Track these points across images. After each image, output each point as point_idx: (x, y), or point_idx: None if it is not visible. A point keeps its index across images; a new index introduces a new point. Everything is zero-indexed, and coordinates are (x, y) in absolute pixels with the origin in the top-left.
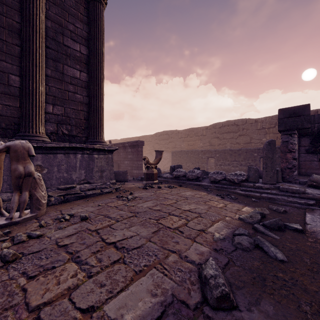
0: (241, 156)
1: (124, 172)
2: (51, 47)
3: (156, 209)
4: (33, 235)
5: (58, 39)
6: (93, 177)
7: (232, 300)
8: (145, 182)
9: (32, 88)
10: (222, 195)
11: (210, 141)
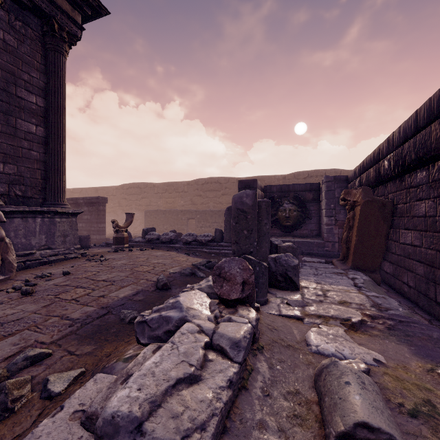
0: (221, 217)
1: (86, 237)
2: (1, 99)
3: (130, 264)
4: (30, 284)
5: (10, 90)
6: (55, 242)
7: (168, 285)
8: (114, 246)
9: None
10: (189, 253)
11: (192, 199)
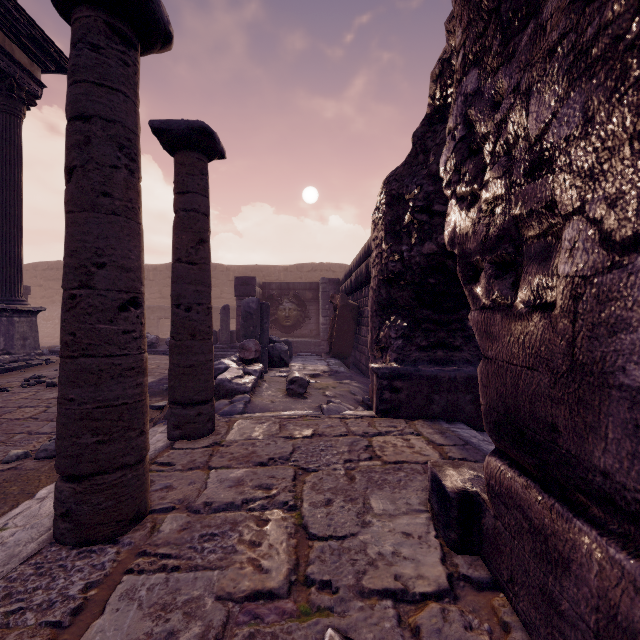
0: None
1: None
2: None
3: None
4: (41, 381)
5: None
6: (14, 346)
7: None
8: None
9: None
10: None
11: (162, 290)
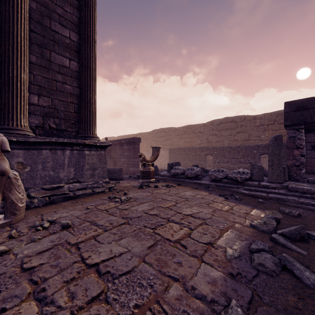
0: (240, 153)
1: (119, 169)
2: (36, 31)
3: (152, 214)
4: None
5: (44, 22)
6: (83, 175)
7: None
8: (141, 180)
9: (12, 75)
10: (225, 195)
11: (208, 138)
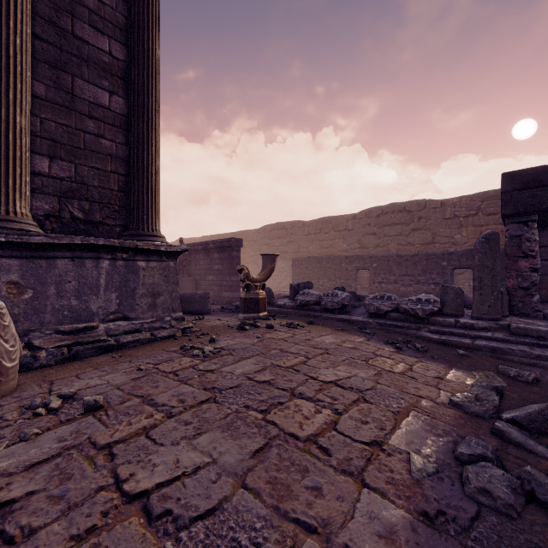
0: (418, 266)
1: (203, 295)
2: (46, 39)
3: (262, 381)
4: None
5: (61, 23)
6: (135, 306)
7: None
8: (242, 315)
9: None
10: (396, 342)
11: (361, 240)
